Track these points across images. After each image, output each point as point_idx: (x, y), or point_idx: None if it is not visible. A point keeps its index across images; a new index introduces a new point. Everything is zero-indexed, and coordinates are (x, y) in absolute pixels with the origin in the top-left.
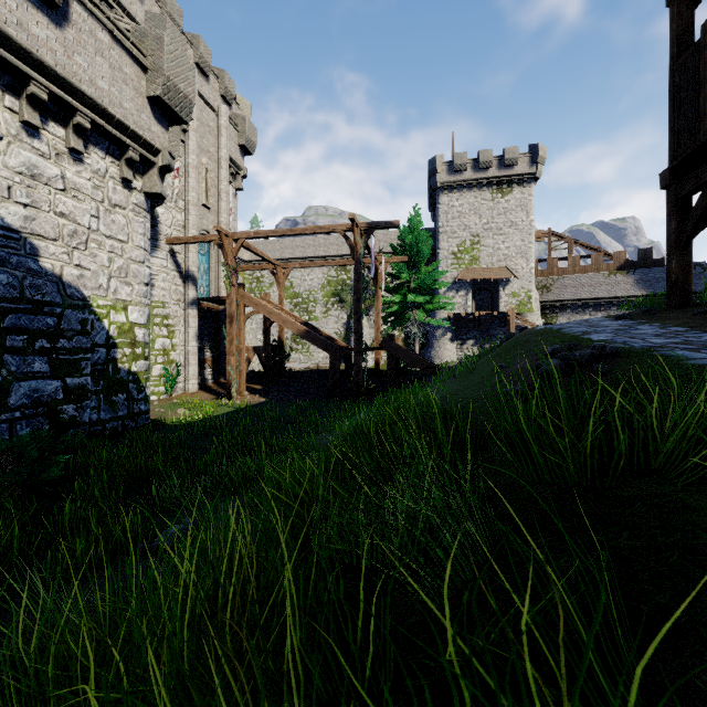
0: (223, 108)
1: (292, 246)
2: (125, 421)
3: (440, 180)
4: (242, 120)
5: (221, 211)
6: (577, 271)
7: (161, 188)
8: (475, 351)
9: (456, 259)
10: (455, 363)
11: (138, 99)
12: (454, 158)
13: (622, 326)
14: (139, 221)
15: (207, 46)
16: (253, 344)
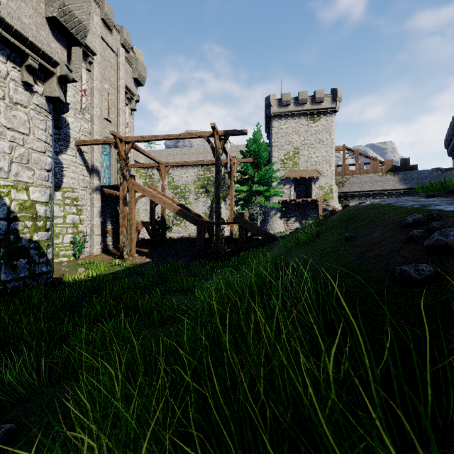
0: (121, 50)
1: (173, 154)
2: (26, 281)
3: (273, 111)
4: (135, 60)
5: (119, 124)
6: (361, 172)
7: (60, 94)
8: (296, 225)
9: (283, 163)
10: (283, 233)
11: (37, 18)
12: (282, 96)
13: (446, 201)
14: (40, 119)
15: (110, 8)
16: (145, 220)
